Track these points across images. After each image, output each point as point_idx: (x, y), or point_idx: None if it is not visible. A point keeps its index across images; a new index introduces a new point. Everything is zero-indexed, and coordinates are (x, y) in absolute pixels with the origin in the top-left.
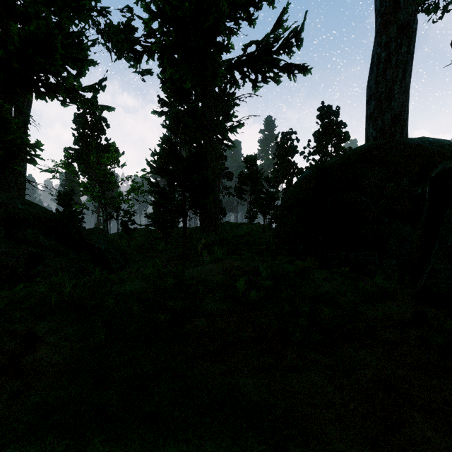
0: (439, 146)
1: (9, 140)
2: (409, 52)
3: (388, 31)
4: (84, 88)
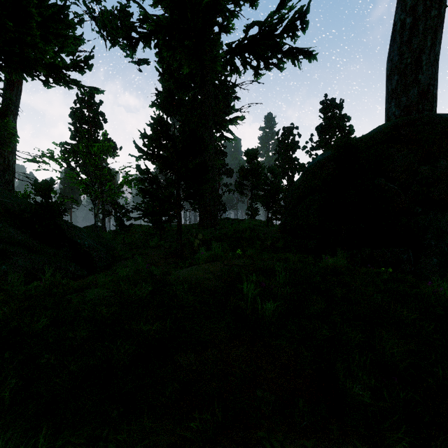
0: None
1: None
2: (439, 16)
3: None
4: (66, 64)
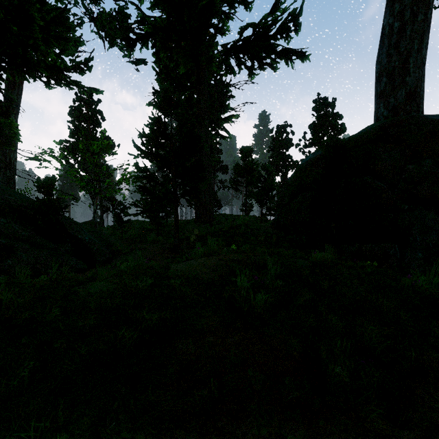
0: None
1: None
2: (426, 21)
3: None
4: (67, 66)
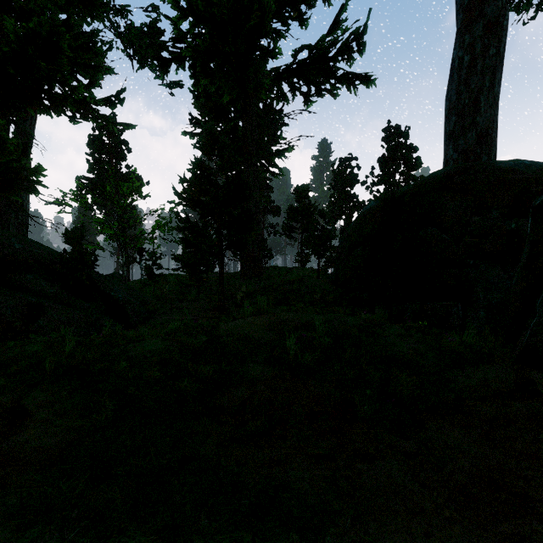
0: (537, 170)
1: (4, 163)
2: (498, 55)
3: (472, 29)
4: (97, 101)
